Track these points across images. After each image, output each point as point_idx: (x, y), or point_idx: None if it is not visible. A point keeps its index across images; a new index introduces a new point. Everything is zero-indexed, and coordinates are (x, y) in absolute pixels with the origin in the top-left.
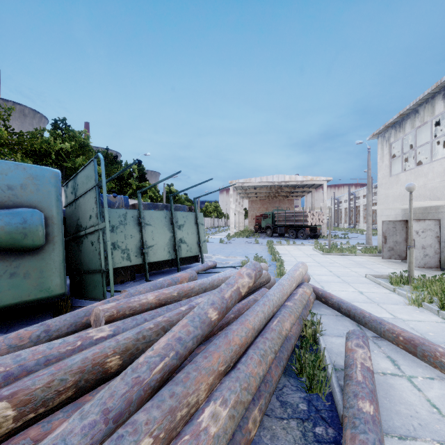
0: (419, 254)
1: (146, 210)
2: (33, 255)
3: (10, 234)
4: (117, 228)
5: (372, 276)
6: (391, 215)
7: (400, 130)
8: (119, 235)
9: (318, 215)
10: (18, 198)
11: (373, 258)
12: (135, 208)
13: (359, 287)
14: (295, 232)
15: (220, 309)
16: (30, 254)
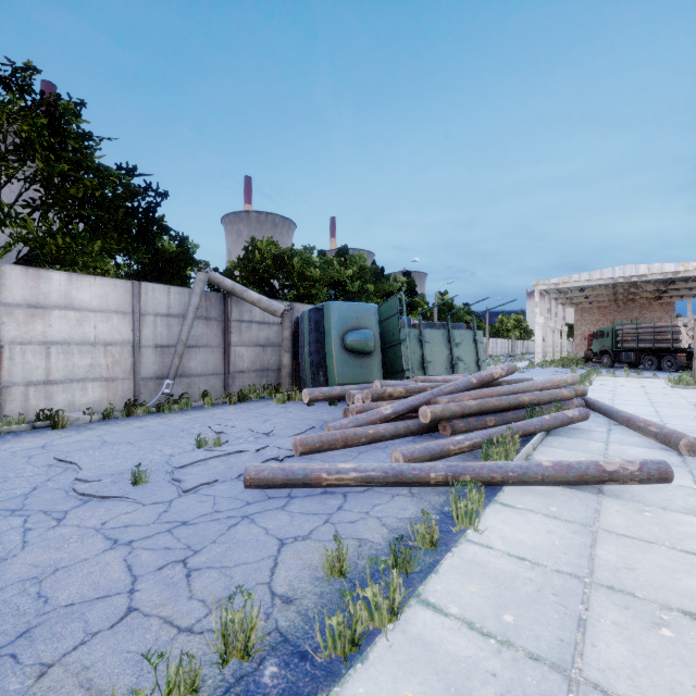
0: None
1: (425, 329)
2: (368, 357)
3: (361, 344)
4: (403, 345)
5: None
6: None
7: None
8: (404, 350)
9: None
10: (360, 324)
11: None
12: (416, 327)
13: (664, 409)
14: (656, 360)
15: (478, 379)
16: (367, 357)
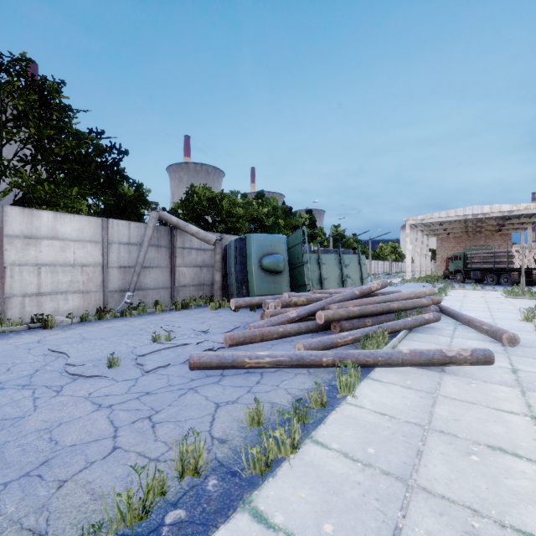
0: None
1: (322, 254)
2: (279, 275)
3: (274, 265)
4: (305, 266)
5: (526, 310)
6: None
7: None
8: (307, 270)
9: (534, 254)
10: (273, 250)
11: None
12: (315, 253)
13: (497, 313)
14: (496, 277)
15: (360, 292)
16: (278, 275)
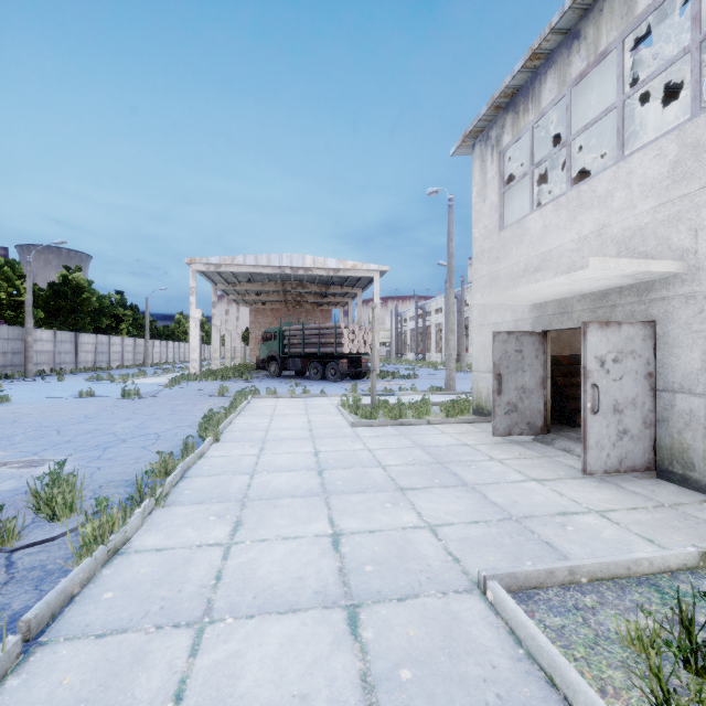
0: (607, 431)
1: None
2: None
3: None
4: None
5: (511, 582)
6: (505, 322)
7: (527, 106)
8: None
9: (364, 333)
10: None
11: (468, 430)
12: None
13: None
14: (322, 368)
15: None
16: None
